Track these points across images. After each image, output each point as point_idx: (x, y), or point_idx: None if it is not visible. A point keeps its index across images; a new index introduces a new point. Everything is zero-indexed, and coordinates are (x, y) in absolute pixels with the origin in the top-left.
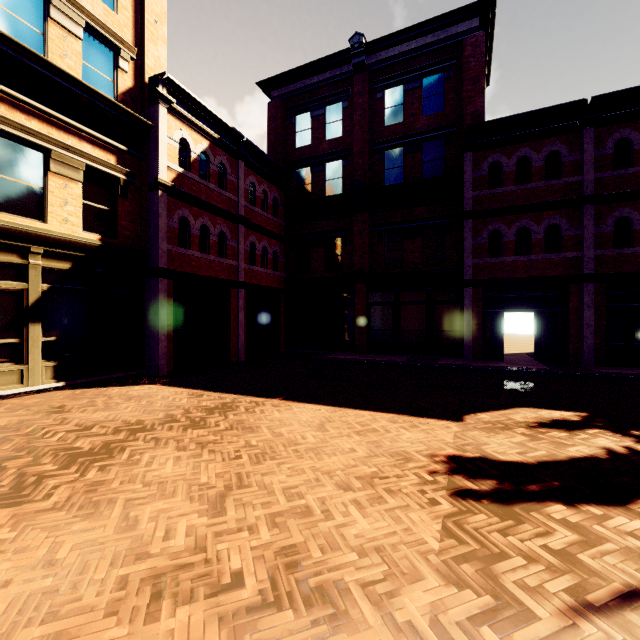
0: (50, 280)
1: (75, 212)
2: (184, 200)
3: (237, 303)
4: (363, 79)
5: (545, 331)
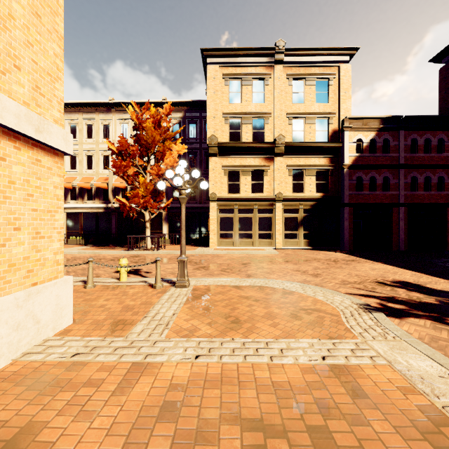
0: (305, 212)
1: (313, 187)
2: (359, 168)
3: (398, 216)
4: None
5: None
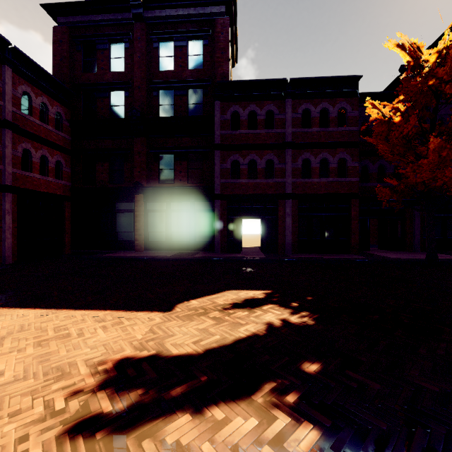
0: None
1: None
2: None
3: (3, 206)
4: (141, 28)
5: (265, 231)
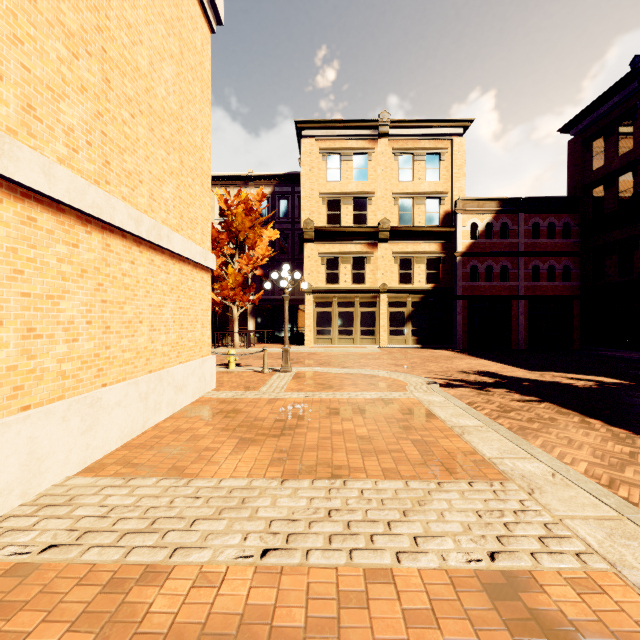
0: (414, 306)
1: (422, 277)
2: (473, 256)
3: (518, 310)
4: None
5: None
